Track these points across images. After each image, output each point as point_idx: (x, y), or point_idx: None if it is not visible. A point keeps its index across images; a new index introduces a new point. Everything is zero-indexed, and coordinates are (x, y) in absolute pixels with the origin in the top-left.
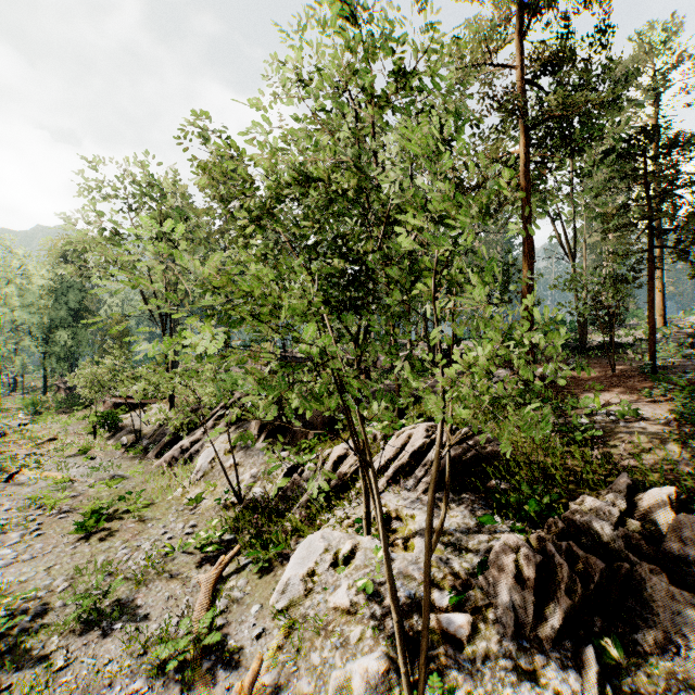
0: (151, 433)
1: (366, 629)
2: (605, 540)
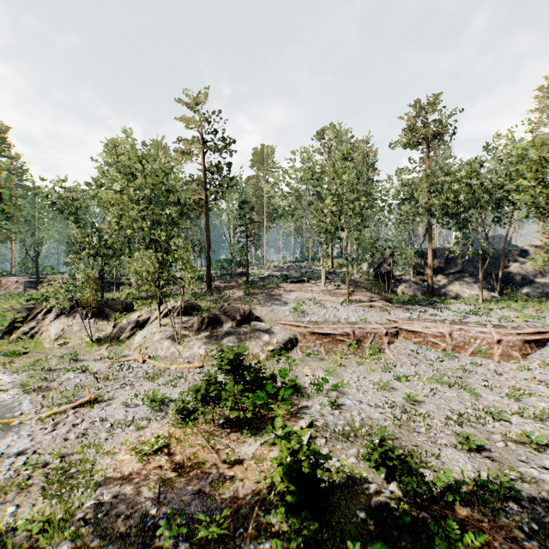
0: None
1: (165, 340)
2: (216, 314)
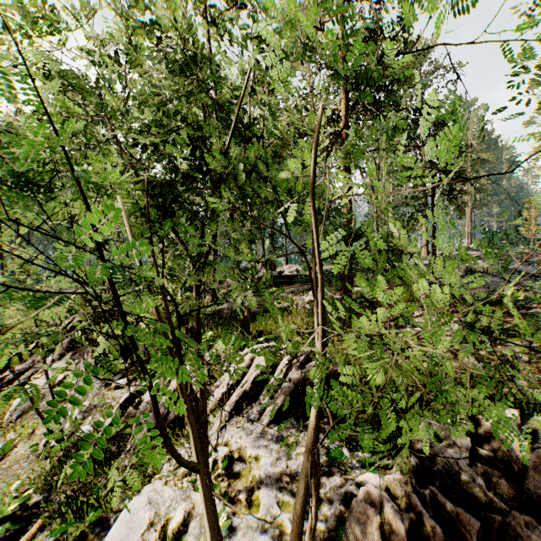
0: None
1: None
2: (463, 477)
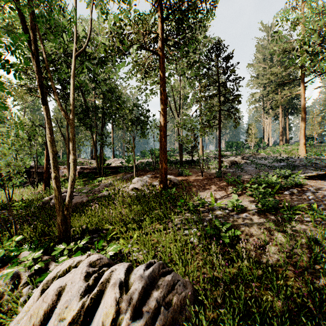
0: None
1: None
2: None
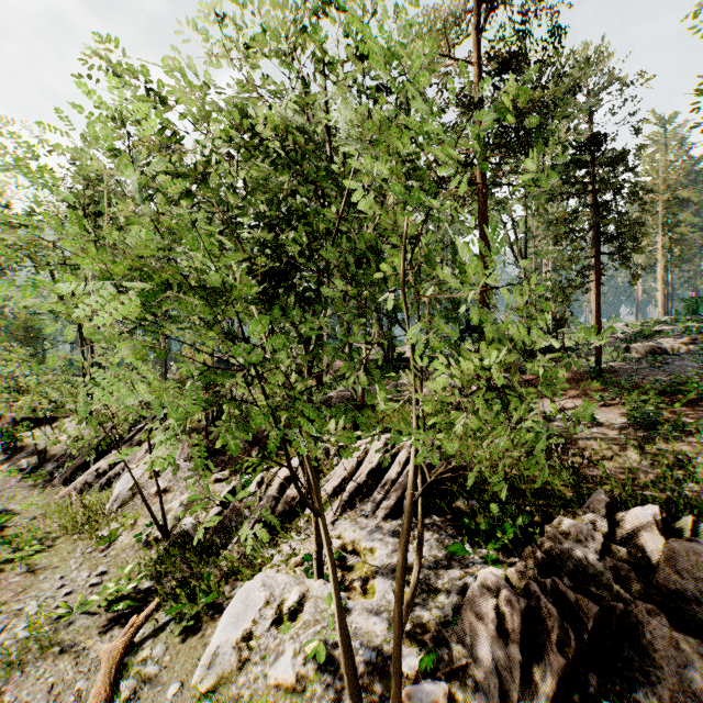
0: (60, 454)
1: None
2: (591, 572)
